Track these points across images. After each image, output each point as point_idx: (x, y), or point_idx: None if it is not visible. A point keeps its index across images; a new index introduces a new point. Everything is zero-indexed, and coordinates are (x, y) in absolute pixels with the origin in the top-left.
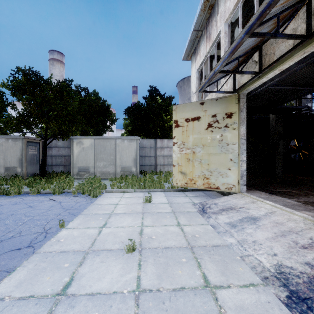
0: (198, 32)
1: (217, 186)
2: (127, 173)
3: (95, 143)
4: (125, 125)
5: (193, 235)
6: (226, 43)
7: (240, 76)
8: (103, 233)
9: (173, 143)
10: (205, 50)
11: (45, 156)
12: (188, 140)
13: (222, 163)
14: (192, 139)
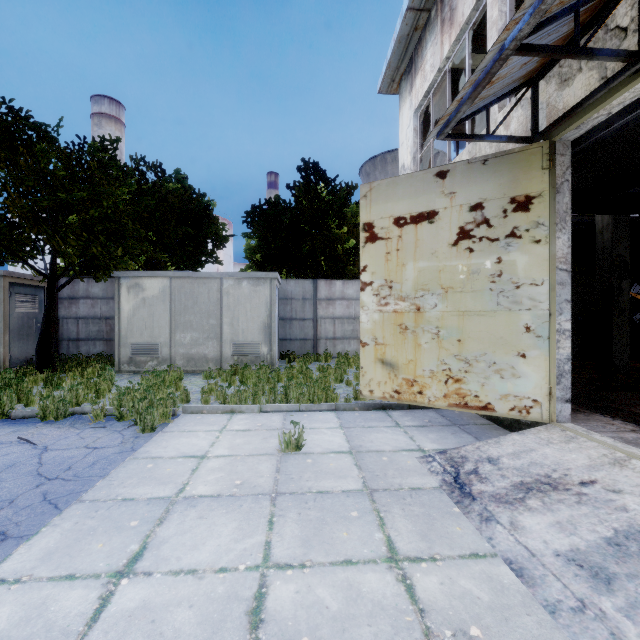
0: (421, 13)
1: (485, 403)
2: (248, 359)
3: (172, 288)
4: (249, 250)
5: (457, 626)
6: (505, 17)
7: (555, 91)
8: (109, 617)
9: (361, 285)
10: (439, 55)
11: (50, 319)
12: (401, 276)
13: (501, 337)
14: (414, 272)
